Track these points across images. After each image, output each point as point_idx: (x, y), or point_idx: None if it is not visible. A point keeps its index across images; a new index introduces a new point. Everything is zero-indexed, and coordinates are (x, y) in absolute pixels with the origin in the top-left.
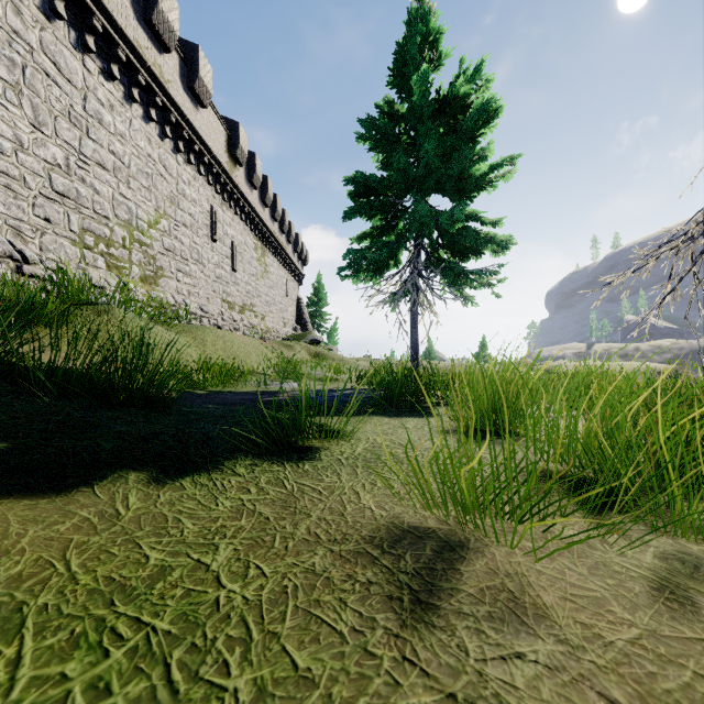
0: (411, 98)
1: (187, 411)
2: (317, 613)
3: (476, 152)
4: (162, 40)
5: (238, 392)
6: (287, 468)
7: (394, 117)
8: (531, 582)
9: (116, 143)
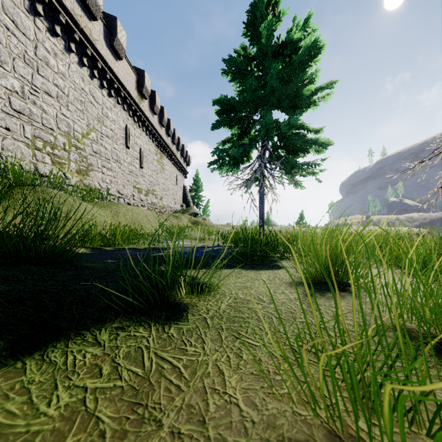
0: (260, 40)
1: (86, 267)
2: None
3: (307, 77)
4: (91, 11)
5: (137, 248)
6: (152, 331)
7: (247, 58)
8: None
9: (58, 79)
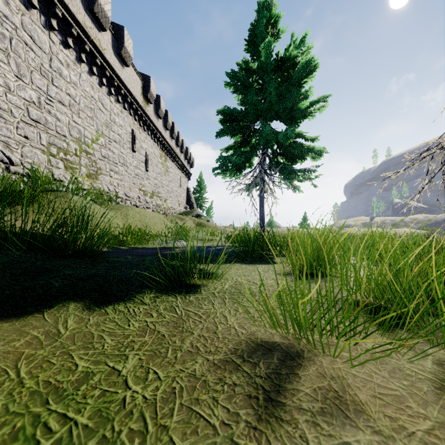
0: (260, 58)
1: (114, 261)
2: (196, 409)
3: (302, 93)
4: (100, 23)
5: (148, 247)
6: (178, 299)
7: (249, 71)
8: (350, 383)
9: (70, 88)
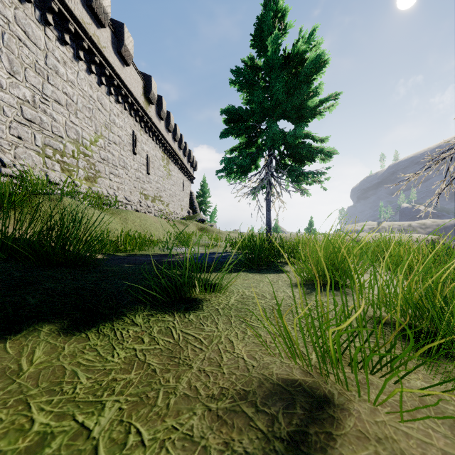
0: (267, 53)
1: (107, 270)
2: None
3: (311, 90)
4: (99, 19)
5: (148, 254)
6: (176, 317)
7: (254, 68)
8: (403, 449)
9: (67, 87)
